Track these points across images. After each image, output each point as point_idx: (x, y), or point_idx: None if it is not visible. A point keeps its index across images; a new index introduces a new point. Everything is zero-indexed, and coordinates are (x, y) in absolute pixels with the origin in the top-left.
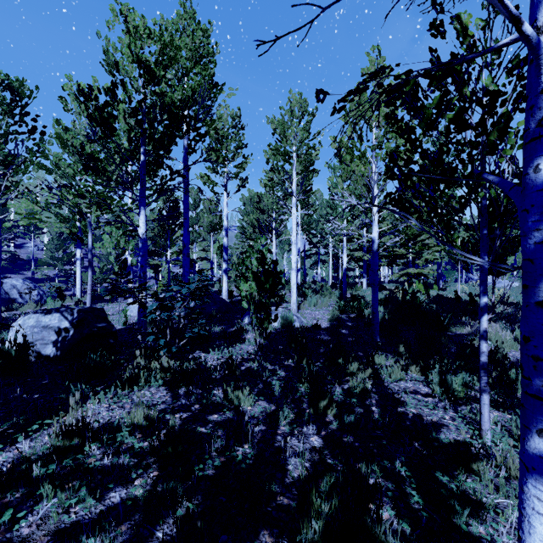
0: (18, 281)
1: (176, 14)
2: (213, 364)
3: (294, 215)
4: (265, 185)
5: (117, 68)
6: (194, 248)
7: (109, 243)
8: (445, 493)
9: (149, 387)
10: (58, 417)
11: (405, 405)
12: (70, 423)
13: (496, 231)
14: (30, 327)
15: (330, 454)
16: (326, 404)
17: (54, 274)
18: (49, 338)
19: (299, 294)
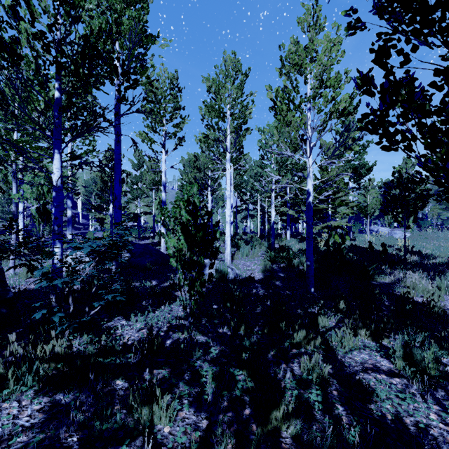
0: None
1: None
2: (131, 338)
3: (228, 170)
4: (201, 141)
5: None
6: (138, 203)
7: (29, 193)
8: None
9: (24, 391)
10: None
11: (376, 398)
12: None
13: None
14: None
15: None
16: (279, 415)
17: None
18: None
19: (232, 245)
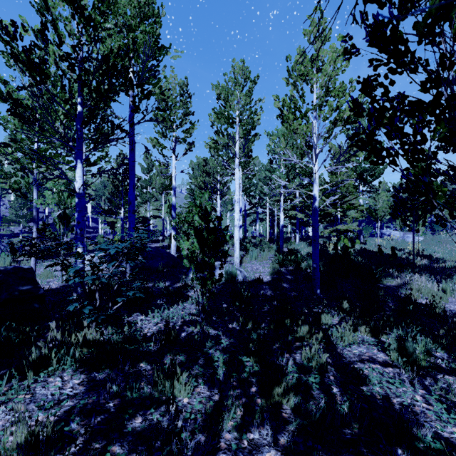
0: None
1: None
2: (150, 330)
3: (237, 175)
4: (210, 147)
5: (46, 6)
6: (148, 207)
7: (50, 199)
8: None
9: (64, 369)
10: None
11: (368, 383)
12: None
13: None
14: None
15: None
16: (280, 391)
17: (19, 230)
18: None
19: (241, 248)
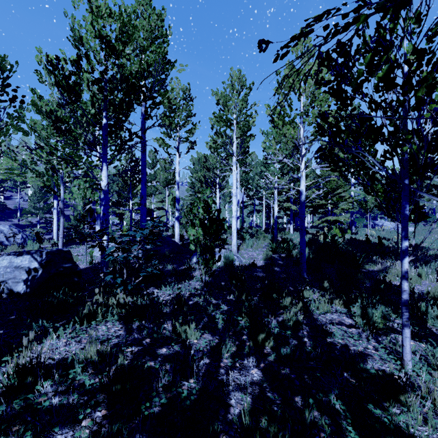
0: (5, 227)
1: (135, 1)
2: (164, 299)
3: (235, 171)
4: (211, 147)
5: (81, 42)
6: (152, 199)
7: (77, 194)
8: (379, 428)
9: (106, 321)
10: (17, 353)
11: (333, 336)
12: (24, 362)
13: (417, 182)
14: (4, 268)
15: (269, 387)
16: (264, 337)
17: (36, 221)
18: (20, 277)
19: (238, 238)
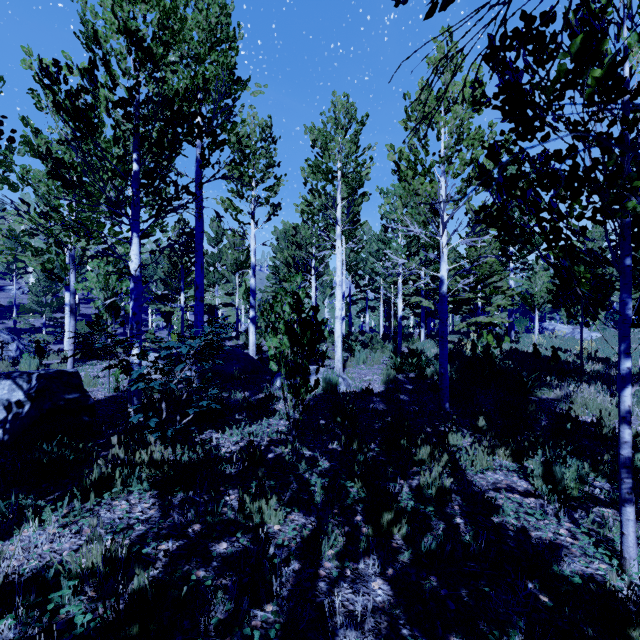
0: None
1: None
2: (228, 450)
3: (339, 249)
4: (303, 211)
5: (96, 39)
6: (216, 291)
7: (94, 282)
8: None
9: (129, 492)
10: None
11: (501, 514)
12: None
13: None
14: None
15: (404, 616)
16: (391, 518)
17: (41, 323)
18: None
19: (344, 348)
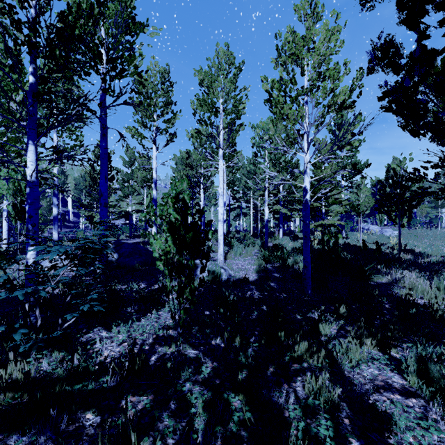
0: None
1: None
2: (111, 353)
3: (221, 167)
4: (192, 136)
5: None
6: (130, 201)
7: (5, 189)
8: None
9: None
10: None
11: (394, 428)
12: None
13: None
14: None
15: None
16: None
17: None
18: None
19: (225, 244)
